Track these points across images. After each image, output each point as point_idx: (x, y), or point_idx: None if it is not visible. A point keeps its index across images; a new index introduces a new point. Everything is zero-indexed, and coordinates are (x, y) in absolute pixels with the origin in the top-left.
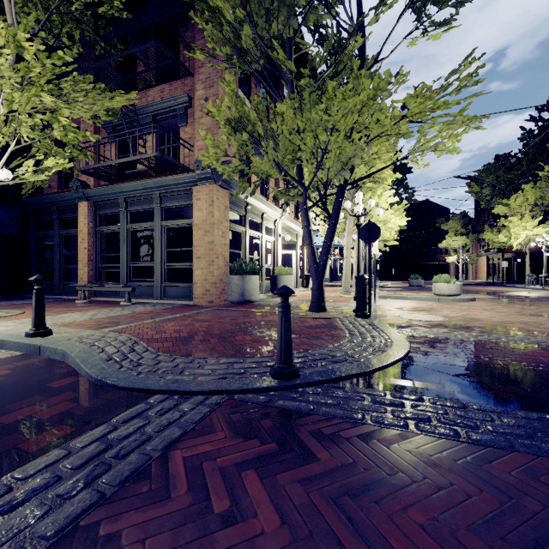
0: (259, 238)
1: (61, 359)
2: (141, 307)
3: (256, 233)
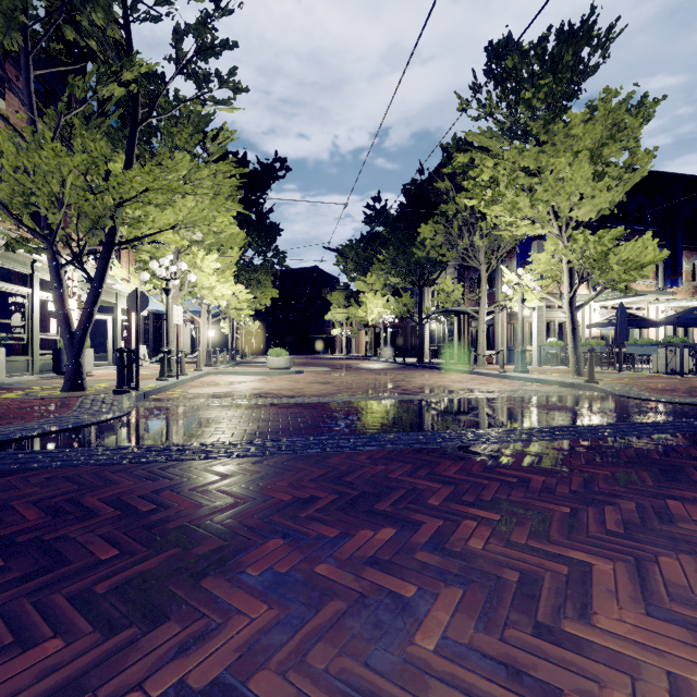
0: (27, 295)
1: None
2: None
3: (17, 289)
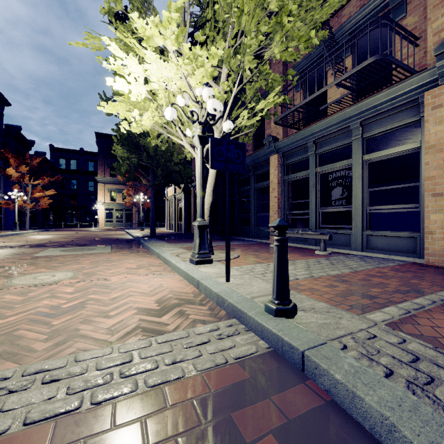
0: None
1: (376, 435)
2: (349, 261)
3: None
